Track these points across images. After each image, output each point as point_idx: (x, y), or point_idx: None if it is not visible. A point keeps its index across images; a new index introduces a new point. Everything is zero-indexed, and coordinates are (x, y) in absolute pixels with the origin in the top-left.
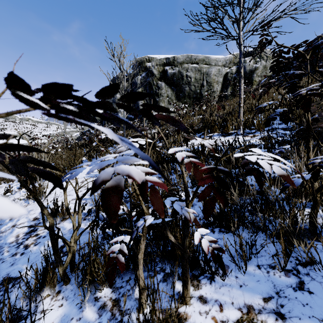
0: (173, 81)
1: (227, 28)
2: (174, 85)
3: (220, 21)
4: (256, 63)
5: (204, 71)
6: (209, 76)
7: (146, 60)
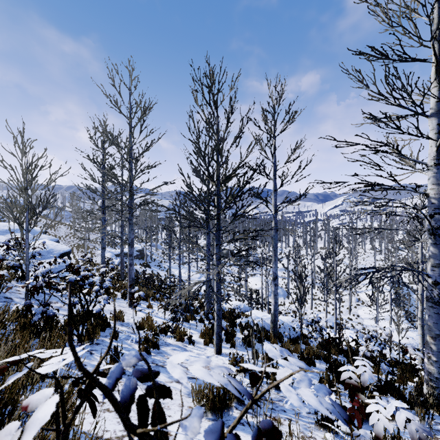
0: None
1: None
2: None
3: None
4: None
5: None
6: None
7: None
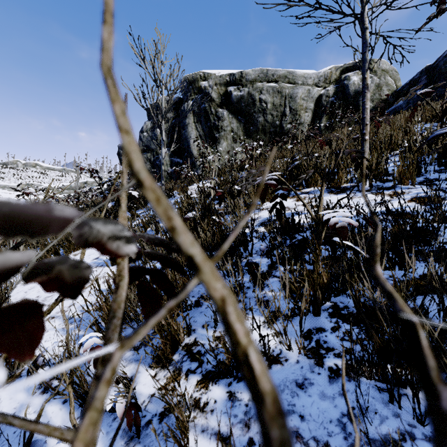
0: (241, 108)
1: None
2: (242, 113)
3: None
4: None
5: (287, 93)
6: (294, 100)
7: (200, 77)
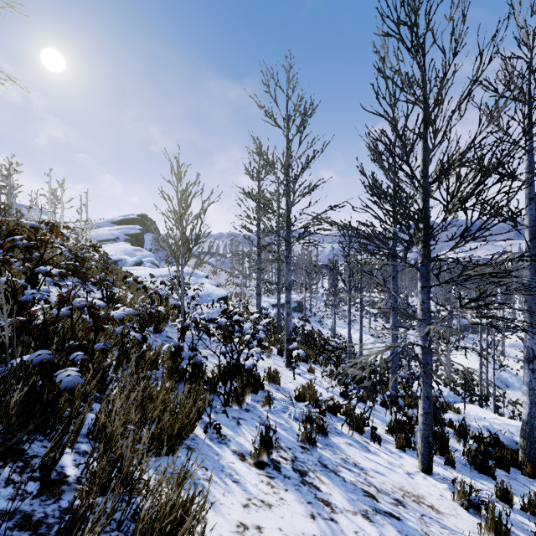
0: None
1: None
2: None
3: None
4: None
5: None
6: None
7: None
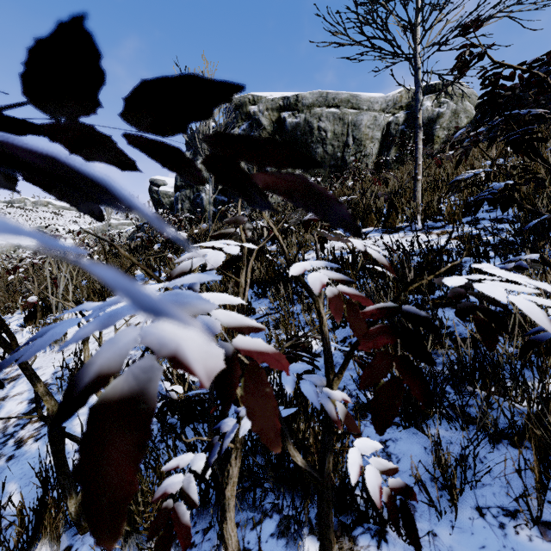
0: (296, 137)
1: (394, 38)
2: (298, 143)
3: (381, 26)
4: (439, 106)
5: (350, 121)
6: (358, 129)
7: (248, 101)
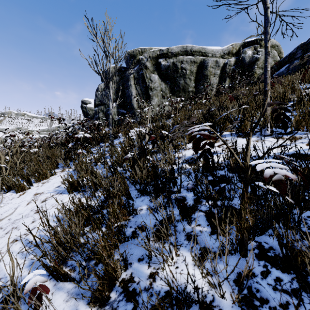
0: (167, 74)
1: None
2: (168, 78)
3: None
4: (256, 53)
5: (200, 63)
6: (206, 68)
7: (138, 52)
